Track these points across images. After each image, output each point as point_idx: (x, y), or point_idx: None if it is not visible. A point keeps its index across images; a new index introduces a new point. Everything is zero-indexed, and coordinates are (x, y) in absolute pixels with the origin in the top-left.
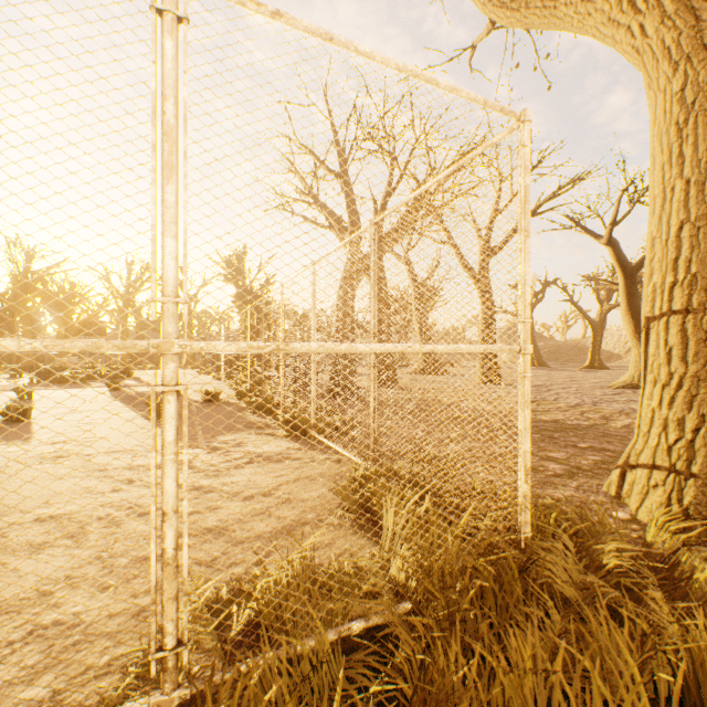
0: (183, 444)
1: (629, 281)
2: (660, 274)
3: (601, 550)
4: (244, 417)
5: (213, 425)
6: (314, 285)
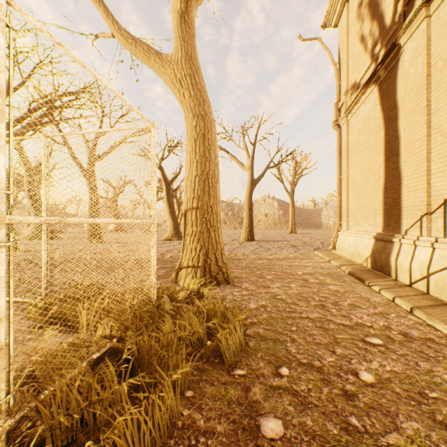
0: (11, 277)
1: (168, 188)
2: (190, 193)
3: (179, 297)
4: None
5: None
6: None
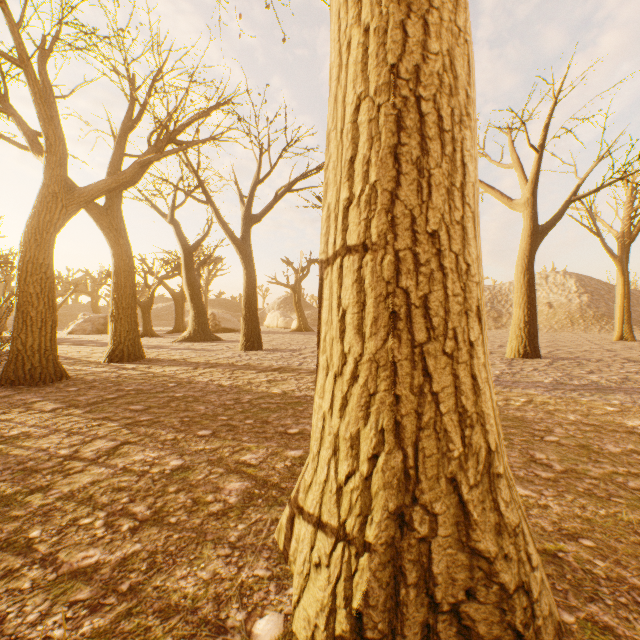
0: None
1: None
2: (335, 188)
3: None
4: None
5: None
6: None
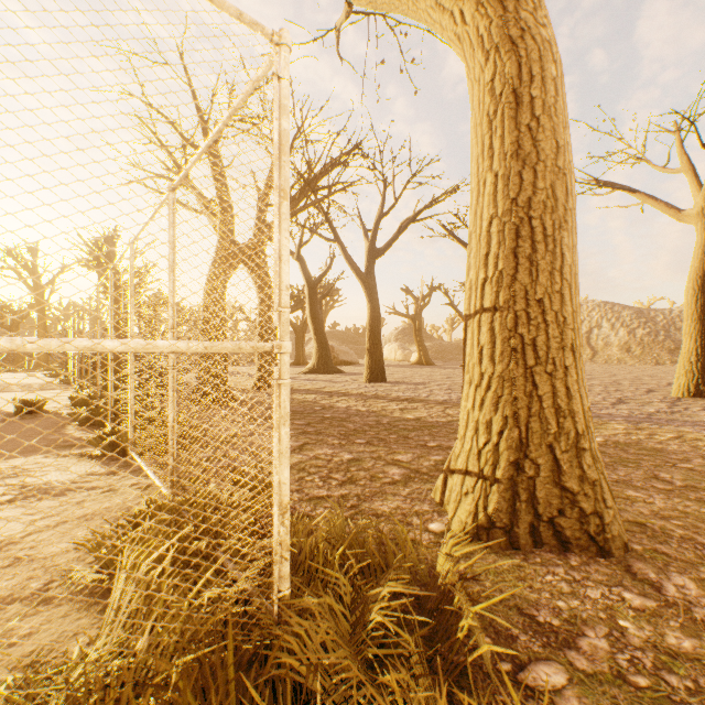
0: None
1: None
2: (475, 270)
3: (378, 596)
4: (61, 432)
5: (2, 447)
6: (132, 268)
